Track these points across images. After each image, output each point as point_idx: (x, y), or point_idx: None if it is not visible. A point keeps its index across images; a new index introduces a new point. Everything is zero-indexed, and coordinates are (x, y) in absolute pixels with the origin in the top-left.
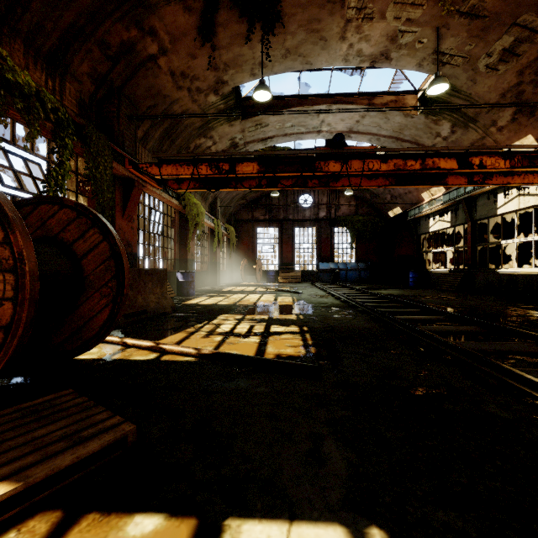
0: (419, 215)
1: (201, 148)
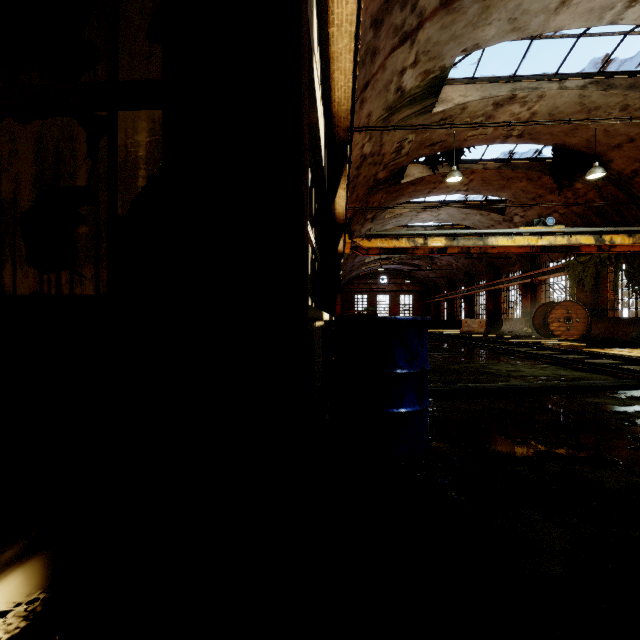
0: None
1: None
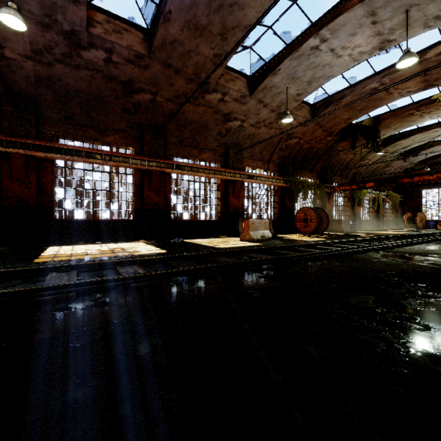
0: None
1: (362, 164)
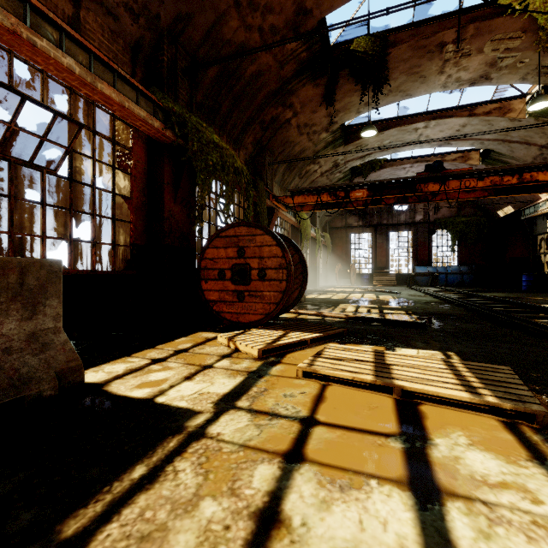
0: (534, 214)
1: (309, 172)
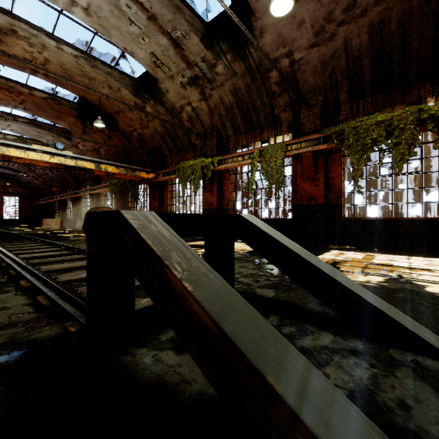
0: None
1: (193, 116)
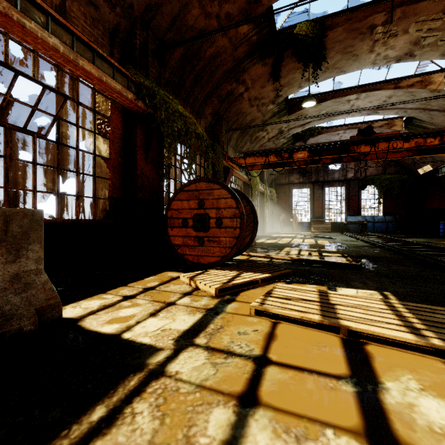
0: None
1: (258, 138)
